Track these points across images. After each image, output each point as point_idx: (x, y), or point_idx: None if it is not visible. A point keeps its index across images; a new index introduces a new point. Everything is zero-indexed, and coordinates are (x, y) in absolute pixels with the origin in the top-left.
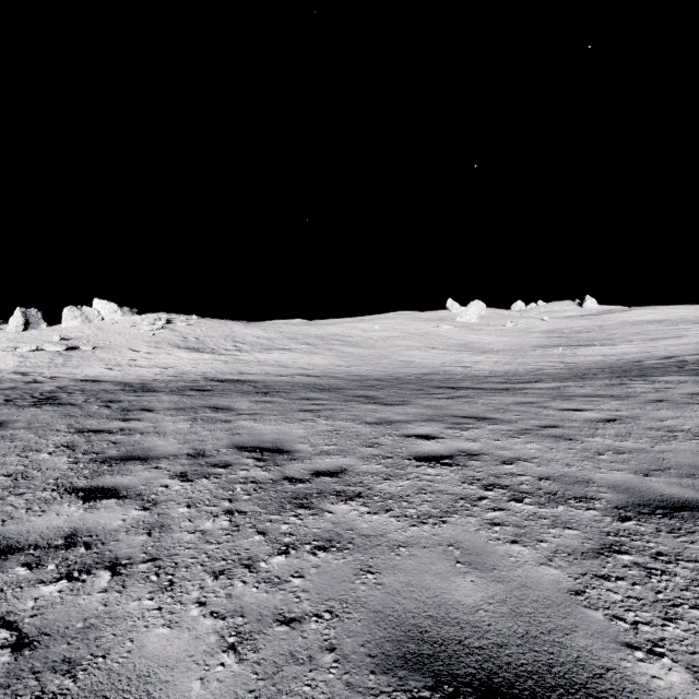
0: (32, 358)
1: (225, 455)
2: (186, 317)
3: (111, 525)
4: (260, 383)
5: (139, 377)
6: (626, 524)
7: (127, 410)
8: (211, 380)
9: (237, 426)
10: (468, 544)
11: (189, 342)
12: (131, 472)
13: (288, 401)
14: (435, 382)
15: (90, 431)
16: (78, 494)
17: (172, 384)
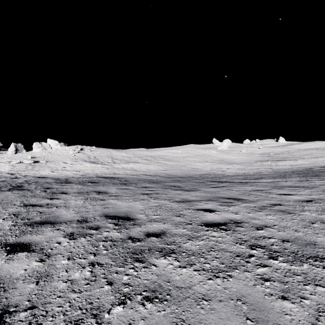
0: (17, 166)
1: (98, 221)
2: (90, 147)
3: (16, 274)
4: (123, 179)
5: (65, 175)
6: None
7: (54, 193)
8: (99, 177)
9: (107, 203)
10: (250, 299)
11: (91, 159)
12: (43, 232)
13: (136, 188)
14: (209, 179)
15: (30, 205)
16: (6, 248)
17: (80, 179)
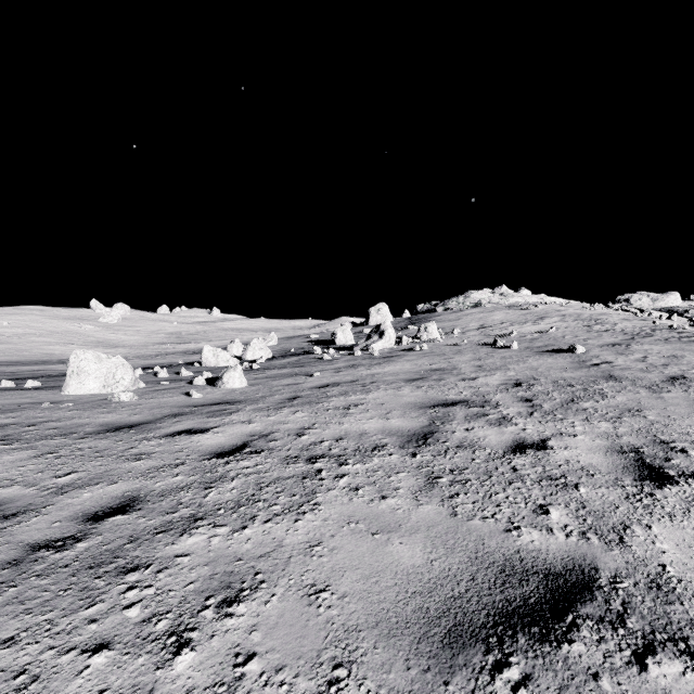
0: None
1: None
2: None
3: None
4: None
5: None
6: None
7: None
8: None
9: None
10: None
11: None
12: None
13: None
14: None
15: None
16: None
17: None
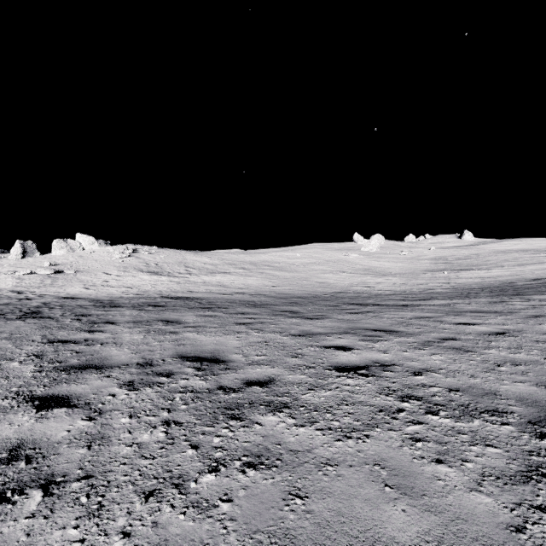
0: (26, 280)
1: (169, 365)
2: (148, 247)
3: (56, 437)
4: (205, 300)
5: (109, 295)
6: (545, 442)
7: (94, 322)
8: (166, 297)
9: (182, 337)
10: (393, 463)
11: (150, 267)
12: (86, 380)
13: (227, 315)
14: (346, 300)
15: (59, 342)
16: (34, 402)
17: (134, 301)
